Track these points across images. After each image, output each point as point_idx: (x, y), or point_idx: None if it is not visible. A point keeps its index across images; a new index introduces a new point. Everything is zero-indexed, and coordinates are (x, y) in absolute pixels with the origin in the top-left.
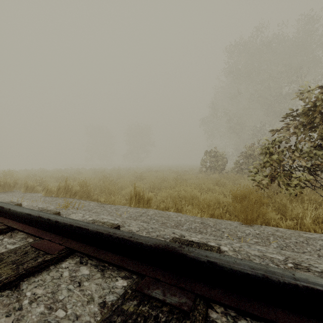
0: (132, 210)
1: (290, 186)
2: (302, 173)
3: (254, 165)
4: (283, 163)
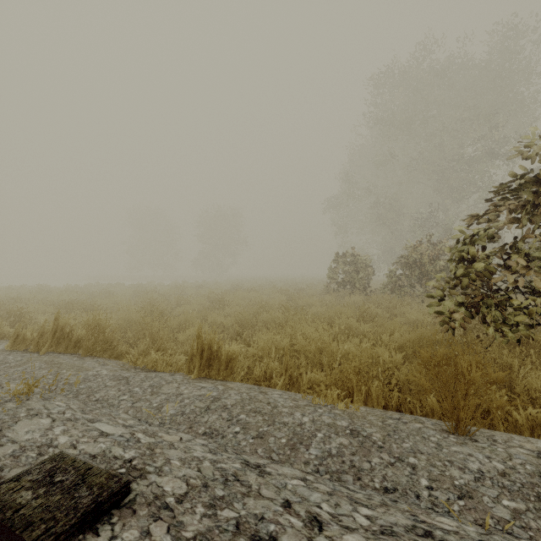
0: (190, 390)
1: (508, 325)
2: (532, 299)
3: (437, 283)
4: (496, 280)
